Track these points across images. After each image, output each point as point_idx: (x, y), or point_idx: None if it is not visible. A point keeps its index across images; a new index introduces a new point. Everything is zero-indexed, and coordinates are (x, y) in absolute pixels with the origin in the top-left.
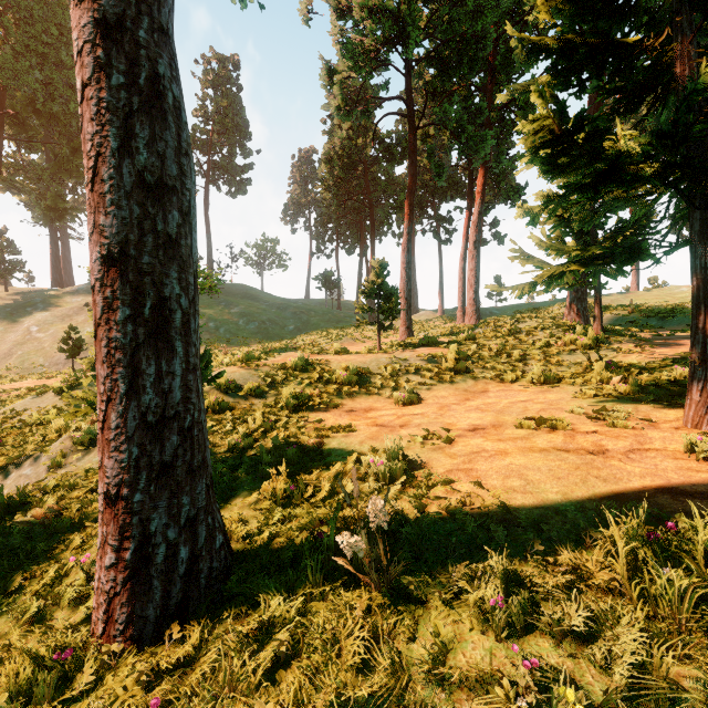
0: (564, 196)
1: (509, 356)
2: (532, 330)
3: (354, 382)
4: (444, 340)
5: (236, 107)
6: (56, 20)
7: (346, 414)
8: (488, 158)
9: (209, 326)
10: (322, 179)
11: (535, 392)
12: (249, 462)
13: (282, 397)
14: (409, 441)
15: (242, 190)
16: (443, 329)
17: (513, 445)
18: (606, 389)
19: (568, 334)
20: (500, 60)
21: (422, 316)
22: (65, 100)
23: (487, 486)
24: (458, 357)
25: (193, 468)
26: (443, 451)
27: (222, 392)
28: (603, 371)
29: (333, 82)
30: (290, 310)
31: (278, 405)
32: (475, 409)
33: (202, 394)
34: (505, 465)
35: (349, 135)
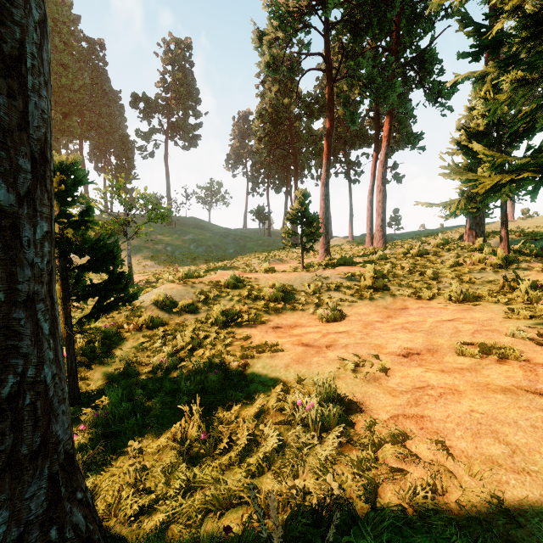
0: (541, 77)
1: (421, 274)
2: (439, 251)
3: (280, 298)
4: (358, 260)
5: (189, 79)
6: (52, 14)
7: (272, 330)
8: (395, 105)
9: (167, 250)
10: (255, 132)
11: (458, 310)
12: (169, 387)
13: (212, 313)
14: (339, 368)
15: (194, 144)
16: (354, 251)
17: (463, 379)
18: (539, 310)
19: (475, 254)
20: (405, 22)
21: (335, 242)
22: (58, 75)
23: (454, 451)
24: (375, 275)
25: (17, 459)
26: (379, 384)
27: (159, 307)
28: (529, 290)
29: (263, 44)
30: (230, 237)
31: (208, 320)
32: (401, 329)
33: (54, 335)
34: (464, 412)
35: (277, 96)
